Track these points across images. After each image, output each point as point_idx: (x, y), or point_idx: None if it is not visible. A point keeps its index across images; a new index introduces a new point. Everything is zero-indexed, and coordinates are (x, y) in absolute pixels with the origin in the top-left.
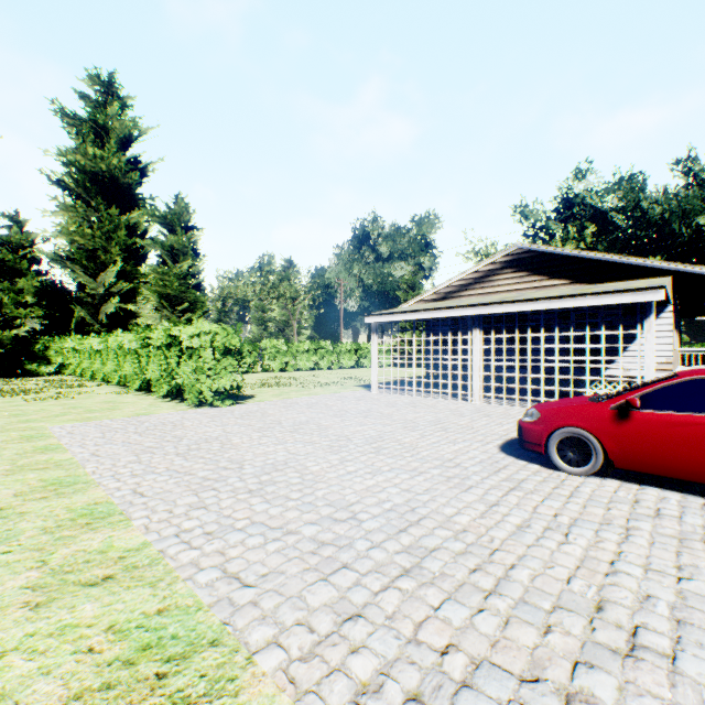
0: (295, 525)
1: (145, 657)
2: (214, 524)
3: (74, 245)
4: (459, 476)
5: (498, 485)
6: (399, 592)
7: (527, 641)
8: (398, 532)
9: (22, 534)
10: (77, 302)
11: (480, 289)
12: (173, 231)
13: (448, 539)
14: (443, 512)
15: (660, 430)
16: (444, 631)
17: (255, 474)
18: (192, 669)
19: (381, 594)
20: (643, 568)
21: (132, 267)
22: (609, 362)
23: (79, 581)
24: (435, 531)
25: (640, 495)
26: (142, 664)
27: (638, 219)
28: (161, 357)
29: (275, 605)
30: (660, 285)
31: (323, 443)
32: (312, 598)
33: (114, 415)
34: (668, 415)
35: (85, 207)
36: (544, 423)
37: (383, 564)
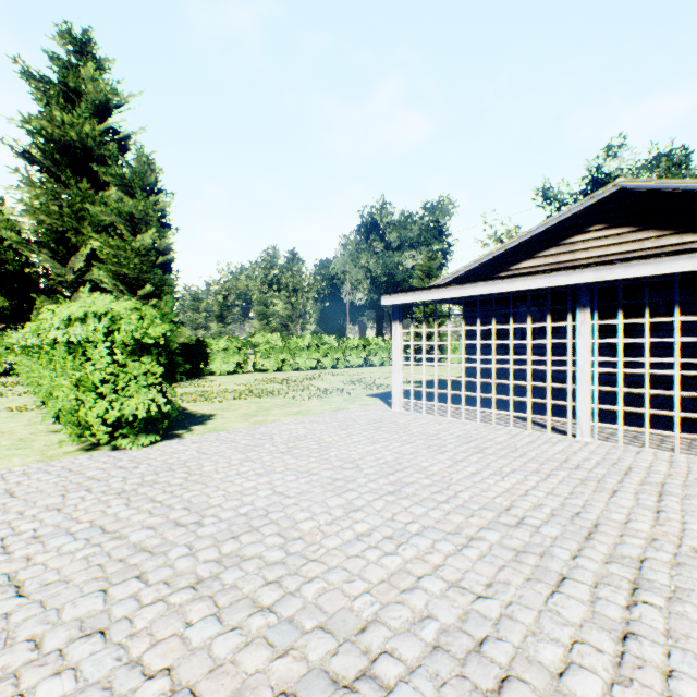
0: None
1: None
2: None
3: (42, 226)
4: None
5: None
6: None
7: None
8: None
9: None
10: (44, 291)
11: (550, 256)
12: (134, 196)
13: None
14: None
15: None
16: None
17: None
18: None
19: None
20: None
21: None
22: None
23: None
24: None
25: None
26: None
27: None
28: None
29: None
30: None
31: None
32: None
33: None
34: None
35: (53, 182)
36: None
37: None
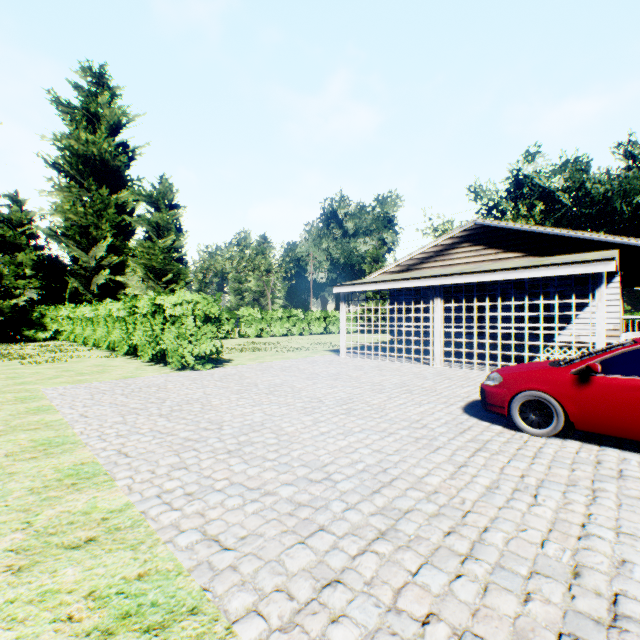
0: (272, 486)
1: (124, 626)
2: (194, 485)
3: (68, 222)
4: (427, 437)
5: (464, 446)
6: (376, 556)
7: (507, 610)
8: (371, 493)
9: (10, 495)
10: (71, 274)
11: (440, 261)
12: (158, 209)
13: (421, 500)
14: (414, 473)
15: (620, 394)
16: (423, 599)
17: (233, 434)
18: (171, 639)
19: (359, 558)
20: (615, 532)
21: (121, 242)
22: (560, 329)
23: (62, 543)
24: (408, 492)
25: (601, 456)
26: (121, 635)
27: (582, 198)
28: (146, 324)
29: (254, 569)
30: (611, 257)
31: (297, 404)
32: (290, 562)
33: (102, 378)
34: (628, 380)
35: (78, 188)
36: (507, 387)
37: (359, 526)
